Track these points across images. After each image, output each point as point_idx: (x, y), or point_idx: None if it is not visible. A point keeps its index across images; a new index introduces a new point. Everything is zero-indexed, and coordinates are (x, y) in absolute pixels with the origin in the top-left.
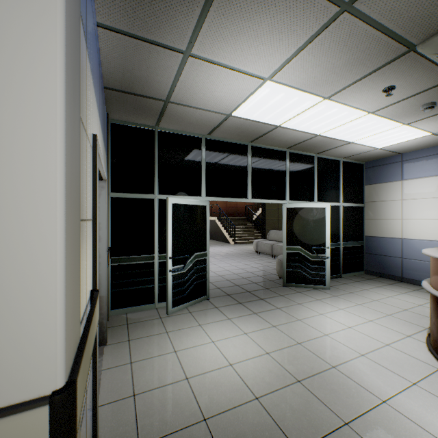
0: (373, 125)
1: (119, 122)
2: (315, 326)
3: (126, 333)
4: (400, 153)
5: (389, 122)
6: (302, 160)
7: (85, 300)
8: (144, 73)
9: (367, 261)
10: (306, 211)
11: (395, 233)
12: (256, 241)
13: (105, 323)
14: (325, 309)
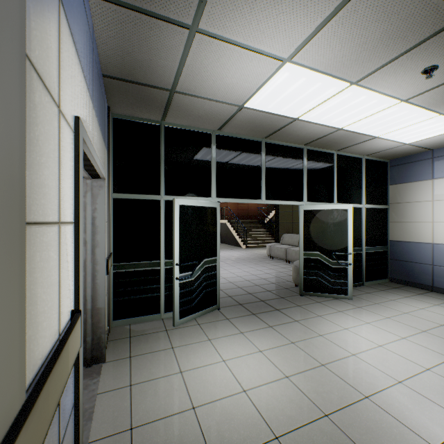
0: (404, 116)
1: (122, 116)
2: (340, 344)
3: (128, 348)
4: (431, 149)
5: (424, 111)
6: (321, 158)
7: (57, 328)
8: (145, 56)
9: (391, 268)
10: (326, 214)
11: (424, 237)
12: (269, 245)
13: (104, 338)
14: (349, 323)
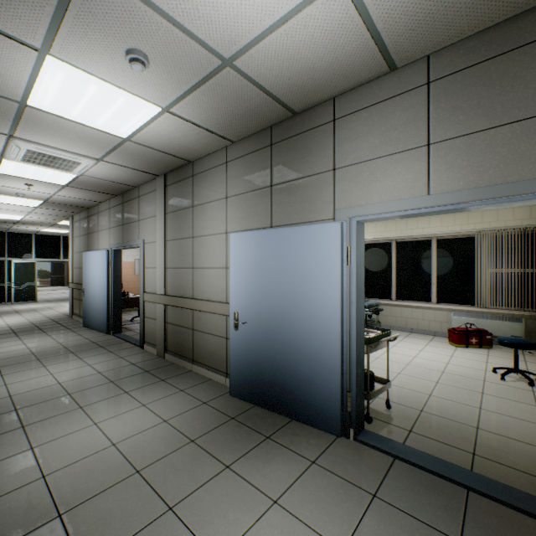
0: None
1: None
2: None
3: None
4: None
5: None
6: None
7: None
8: None
9: None
10: None
11: None
12: None
13: None
14: None
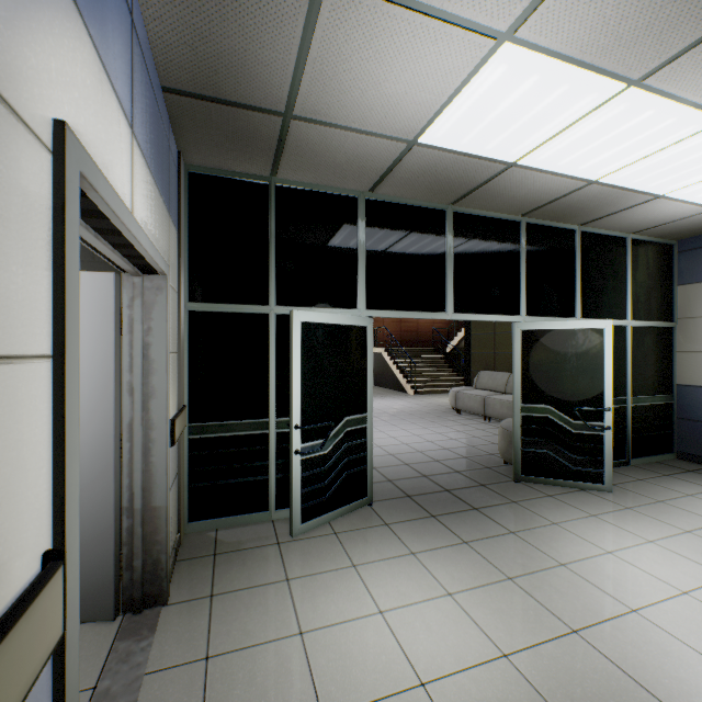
0: None
1: (203, 170)
2: (603, 585)
3: (210, 577)
4: None
5: None
6: (552, 238)
7: None
8: (234, 43)
9: (681, 435)
10: (563, 337)
11: None
12: (454, 390)
13: (164, 561)
14: (614, 540)
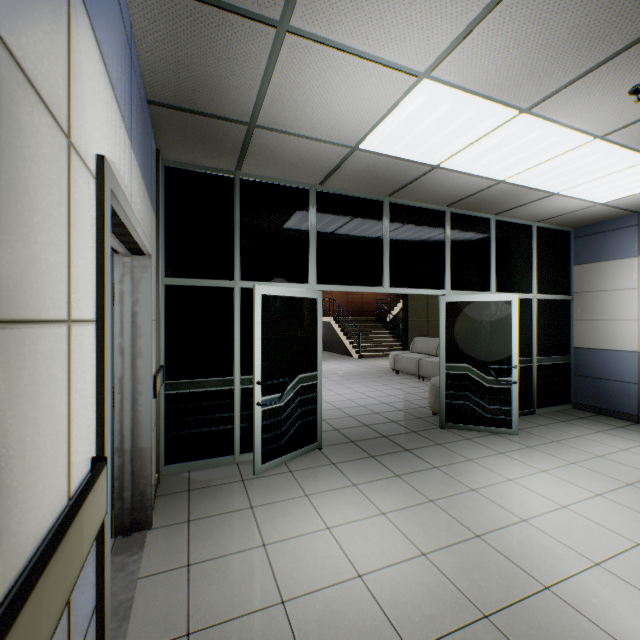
0: (599, 161)
1: (177, 164)
2: (503, 503)
3: (186, 507)
4: (636, 212)
5: (629, 154)
6: (471, 225)
7: (65, 489)
8: (210, 71)
9: (576, 388)
10: (479, 308)
11: (626, 342)
12: (393, 354)
13: (150, 492)
14: (515, 471)
